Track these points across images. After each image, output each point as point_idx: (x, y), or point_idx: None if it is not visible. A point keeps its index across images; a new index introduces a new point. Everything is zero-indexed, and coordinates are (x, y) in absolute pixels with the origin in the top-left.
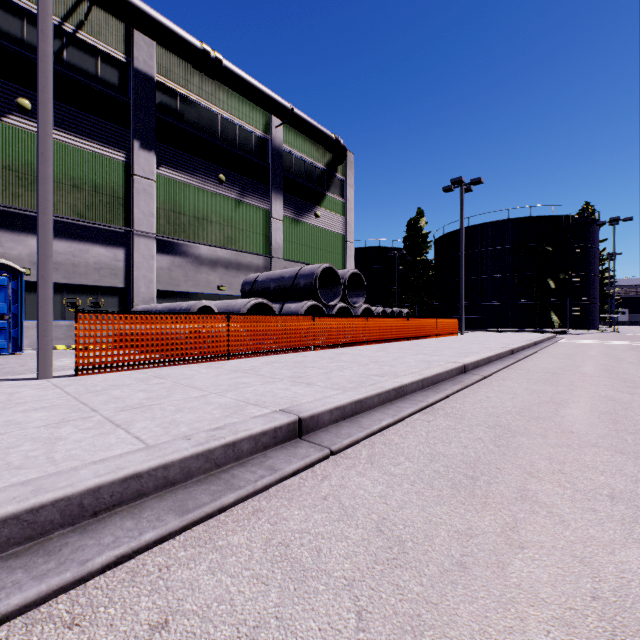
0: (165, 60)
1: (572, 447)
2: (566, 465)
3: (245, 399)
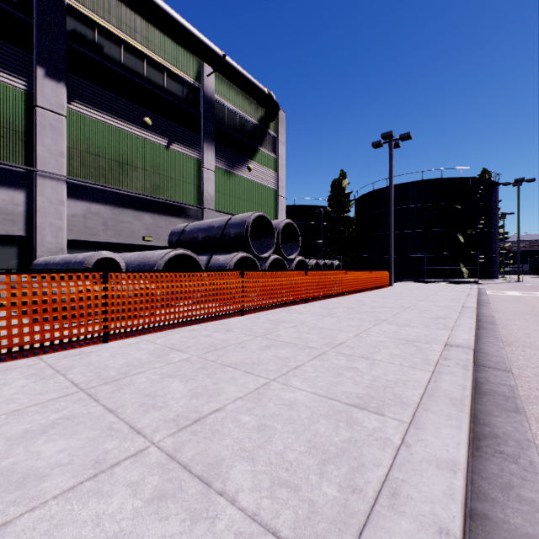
0: None
1: None
2: None
3: None
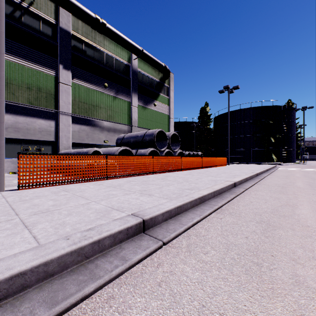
0: (76, 23)
1: (313, 238)
2: (315, 253)
3: (111, 205)
